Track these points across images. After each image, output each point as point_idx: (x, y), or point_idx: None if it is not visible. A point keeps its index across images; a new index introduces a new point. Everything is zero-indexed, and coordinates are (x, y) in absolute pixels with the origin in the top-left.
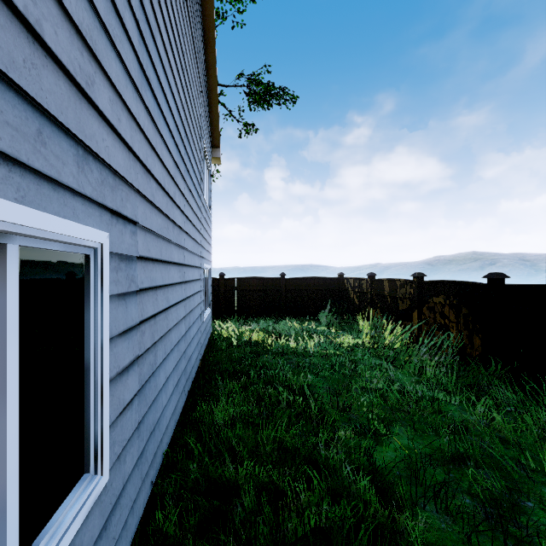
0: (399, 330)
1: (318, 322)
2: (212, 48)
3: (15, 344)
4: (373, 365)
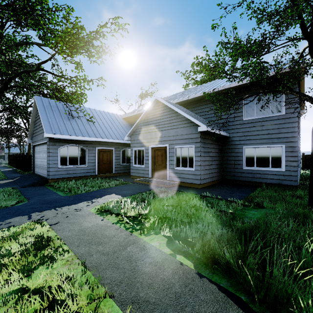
0: None
1: None
2: (303, 87)
3: None
4: None
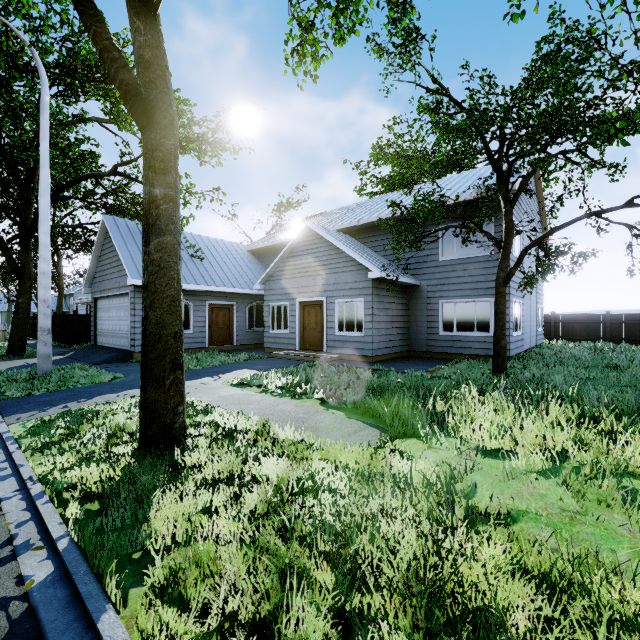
0: None
1: None
2: (542, 205)
3: (518, 312)
4: None
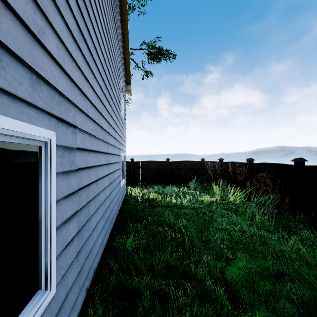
0: (238, 193)
1: (189, 188)
2: (126, 24)
3: None
4: (222, 214)
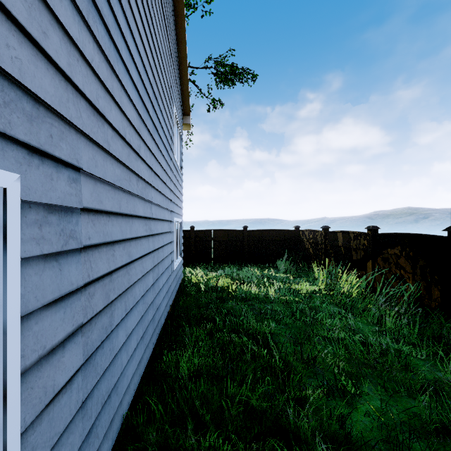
0: (354, 279)
1: (277, 269)
2: (182, 22)
3: None
4: (331, 313)
